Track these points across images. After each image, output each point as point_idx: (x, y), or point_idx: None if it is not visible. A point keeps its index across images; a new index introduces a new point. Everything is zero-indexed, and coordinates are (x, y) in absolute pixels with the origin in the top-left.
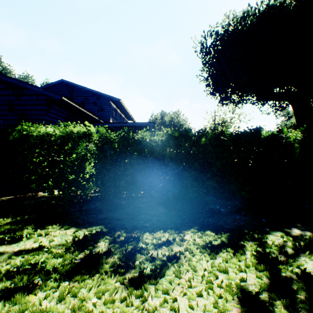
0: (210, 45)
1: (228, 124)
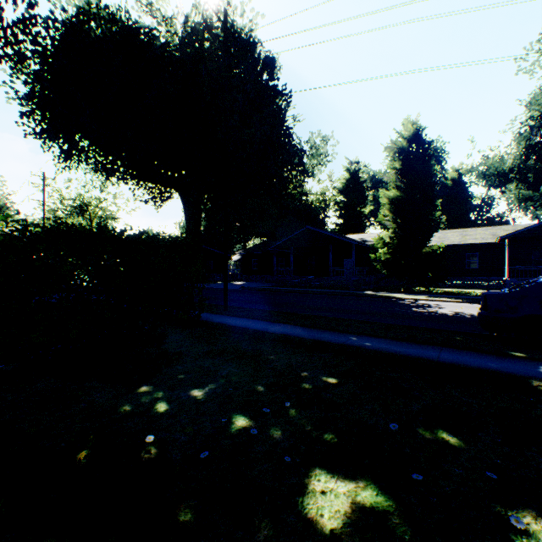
0: (14, 22)
1: (95, 211)
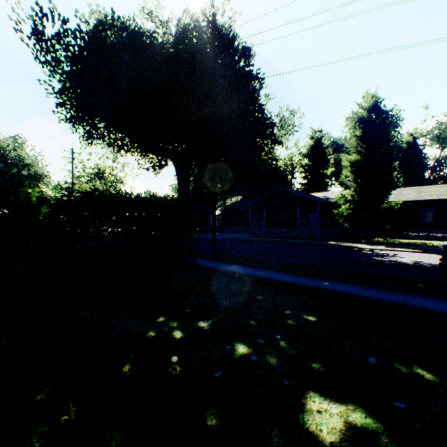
0: (53, 35)
1: (108, 177)
